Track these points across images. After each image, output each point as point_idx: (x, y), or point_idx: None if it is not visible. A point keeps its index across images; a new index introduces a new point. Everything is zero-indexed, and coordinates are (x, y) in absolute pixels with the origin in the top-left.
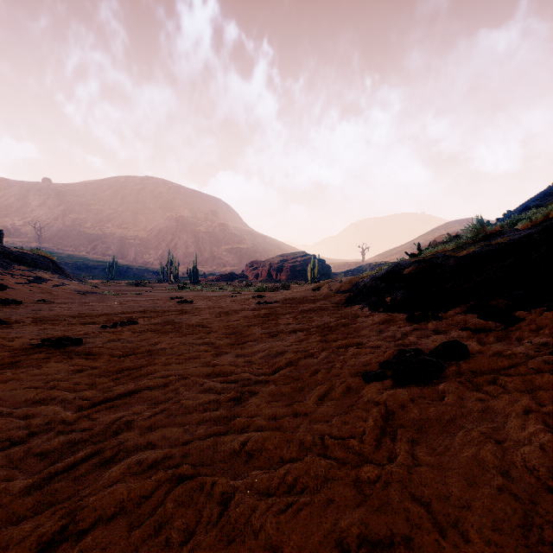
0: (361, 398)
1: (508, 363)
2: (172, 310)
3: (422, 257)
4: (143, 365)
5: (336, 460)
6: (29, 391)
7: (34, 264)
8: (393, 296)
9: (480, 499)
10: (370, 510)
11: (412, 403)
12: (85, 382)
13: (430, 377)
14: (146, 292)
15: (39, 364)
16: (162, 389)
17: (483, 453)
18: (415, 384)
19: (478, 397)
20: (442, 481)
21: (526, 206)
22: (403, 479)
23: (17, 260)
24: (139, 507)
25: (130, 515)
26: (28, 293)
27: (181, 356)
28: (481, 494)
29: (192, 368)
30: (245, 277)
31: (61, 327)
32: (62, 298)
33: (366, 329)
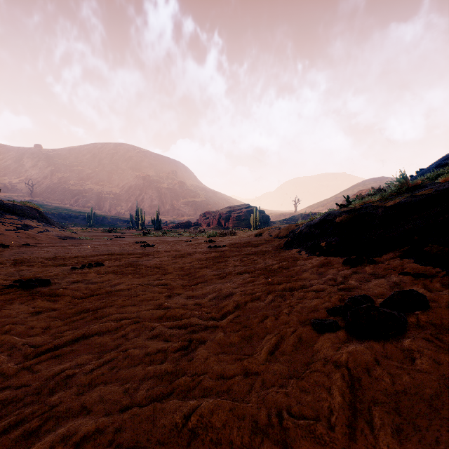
0: (316, 354)
1: None
2: (135, 253)
3: (352, 207)
4: (100, 306)
5: None
6: None
7: (23, 214)
8: (327, 241)
9: None
10: None
11: (378, 365)
12: (40, 325)
13: (393, 333)
14: (116, 237)
15: (3, 305)
16: (112, 334)
17: None
18: (374, 340)
19: None
20: None
21: (439, 164)
22: None
23: (9, 211)
24: None
25: None
26: (15, 238)
27: (136, 297)
28: None
29: (144, 311)
30: (199, 225)
31: (36, 268)
32: (44, 242)
33: (307, 272)
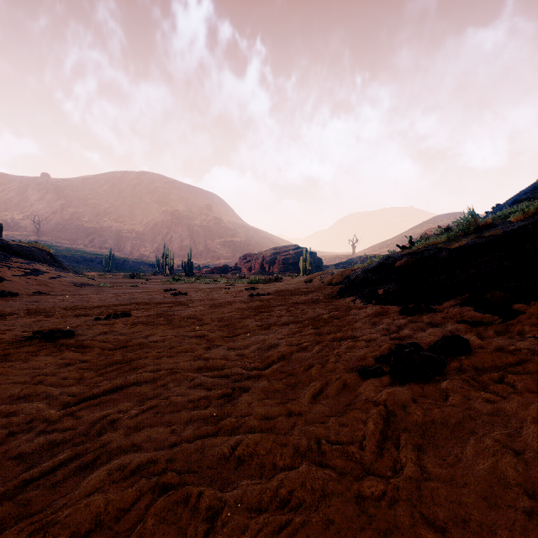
0: (358, 396)
1: (513, 359)
2: (166, 302)
3: (414, 249)
4: (134, 358)
5: (334, 470)
6: (15, 387)
7: (31, 257)
8: (385, 288)
9: (507, 527)
10: (376, 535)
11: (414, 403)
12: (73, 376)
13: (432, 374)
14: (141, 284)
15: (28, 357)
16: (151, 384)
17: (502, 466)
18: (415, 382)
19: (486, 398)
20: (458, 501)
21: (516, 199)
22: (413, 496)
23: (15, 253)
24: (117, 522)
25: (107, 532)
26: (24, 285)
27: (172, 349)
28: (507, 520)
29: (183, 362)
30: (239, 270)
31: (55, 319)
32: (58, 290)
33: (360, 322)
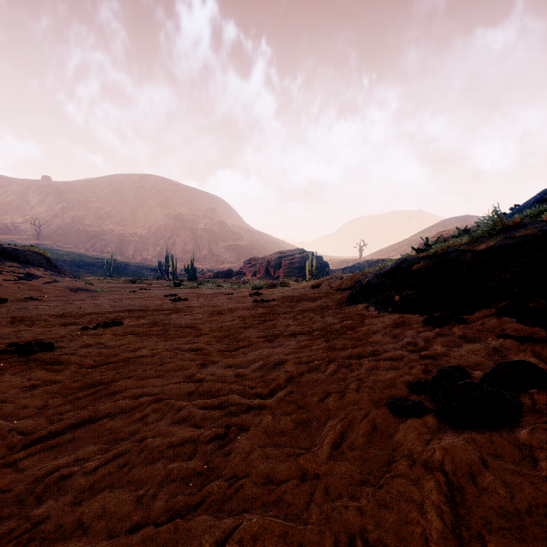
0: (397, 449)
1: None
2: (163, 309)
3: (432, 252)
4: (114, 378)
5: None
6: None
7: (26, 261)
8: (402, 295)
9: None
10: None
11: (486, 468)
12: (35, 404)
13: (504, 421)
14: (141, 289)
15: None
16: (127, 416)
17: None
18: (477, 430)
19: None
20: None
21: (540, 199)
22: None
23: (9, 256)
24: None
25: None
26: (16, 290)
27: (161, 366)
28: None
29: (170, 384)
30: (243, 274)
31: (38, 328)
32: (52, 296)
33: (379, 334)
